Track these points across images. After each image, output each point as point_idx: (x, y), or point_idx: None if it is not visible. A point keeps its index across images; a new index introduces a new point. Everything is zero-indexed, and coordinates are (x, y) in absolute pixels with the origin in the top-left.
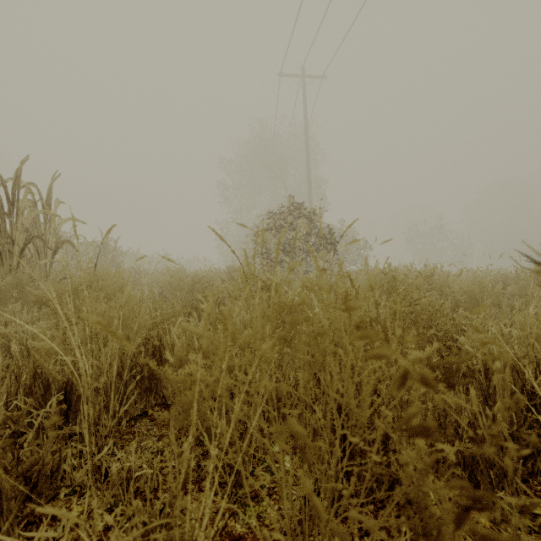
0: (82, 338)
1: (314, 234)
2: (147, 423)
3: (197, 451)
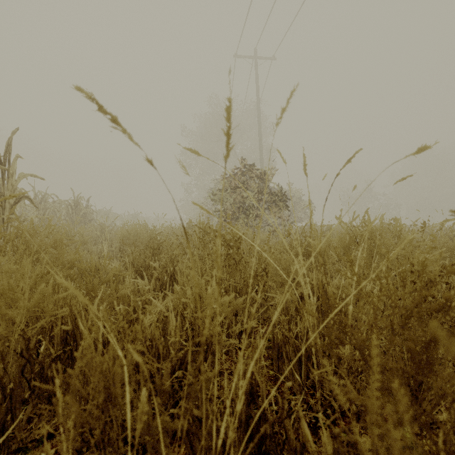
0: None
1: (267, 193)
2: None
3: None
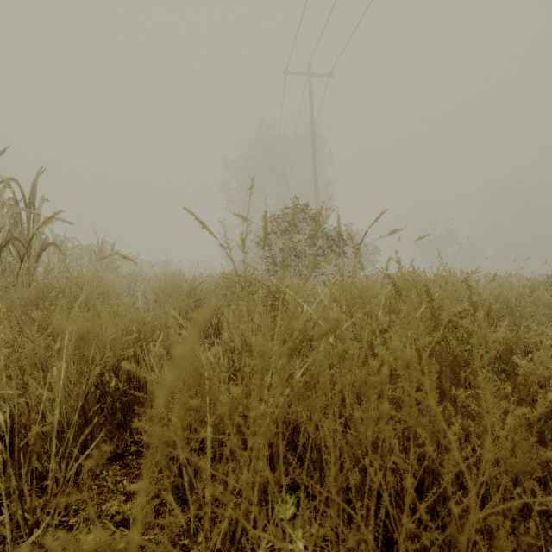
0: (31, 362)
1: (321, 237)
2: (116, 472)
3: (171, 533)
